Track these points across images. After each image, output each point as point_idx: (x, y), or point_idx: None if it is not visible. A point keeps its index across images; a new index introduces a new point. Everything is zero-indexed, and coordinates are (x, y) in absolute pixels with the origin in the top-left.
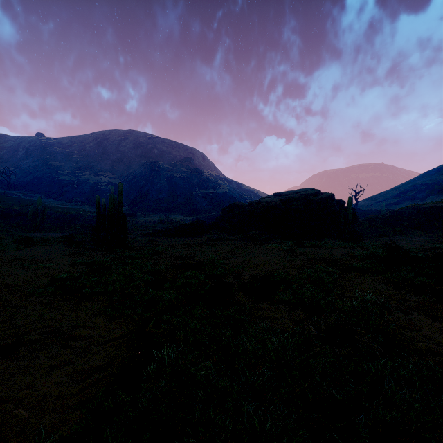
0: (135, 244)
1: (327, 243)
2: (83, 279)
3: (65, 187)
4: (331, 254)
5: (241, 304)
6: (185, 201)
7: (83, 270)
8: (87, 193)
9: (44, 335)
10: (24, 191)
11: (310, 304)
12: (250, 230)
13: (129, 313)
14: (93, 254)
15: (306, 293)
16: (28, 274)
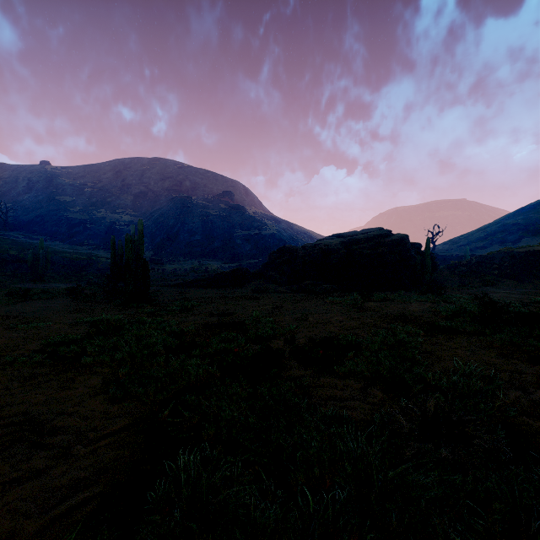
0: (159, 297)
1: (402, 296)
2: (84, 343)
3: (75, 227)
4: (408, 309)
5: (295, 379)
6: (224, 244)
7: (87, 331)
8: (103, 235)
9: (12, 427)
10: (25, 232)
11: (390, 378)
12: (305, 280)
13: (140, 393)
14: (104, 310)
15: (383, 362)
16: (13, 336)
